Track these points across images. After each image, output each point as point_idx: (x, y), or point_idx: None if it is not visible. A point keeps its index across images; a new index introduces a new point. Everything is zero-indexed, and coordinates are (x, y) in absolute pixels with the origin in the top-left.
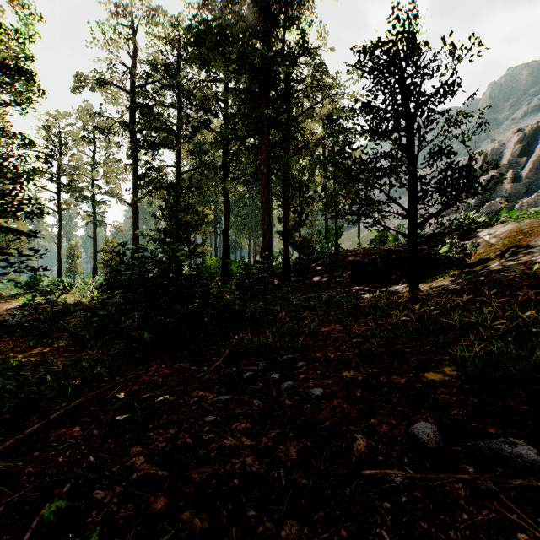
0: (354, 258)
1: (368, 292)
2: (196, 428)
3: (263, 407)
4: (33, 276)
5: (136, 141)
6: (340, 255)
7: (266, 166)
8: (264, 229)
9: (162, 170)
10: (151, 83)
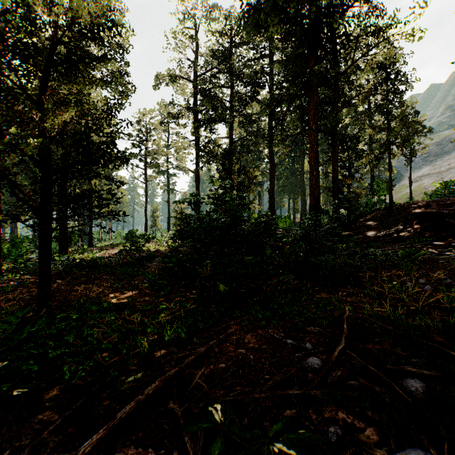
0: (425, 210)
1: None
2: None
3: None
4: (130, 230)
5: (198, 119)
6: (393, 209)
7: (314, 122)
8: (312, 185)
9: (217, 141)
10: (209, 71)
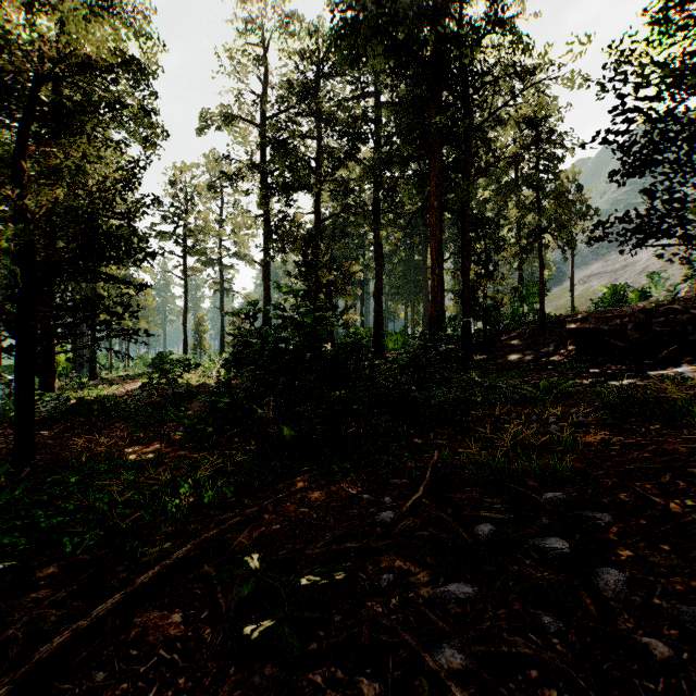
0: (581, 325)
1: (614, 377)
2: (424, 688)
3: (581, 645)
4: (159, 353)
5: (267, 184)
6: (547, 323)
7: (437, 198)
8: (434, 287)
9: (298, 218)
10: (285, 110)
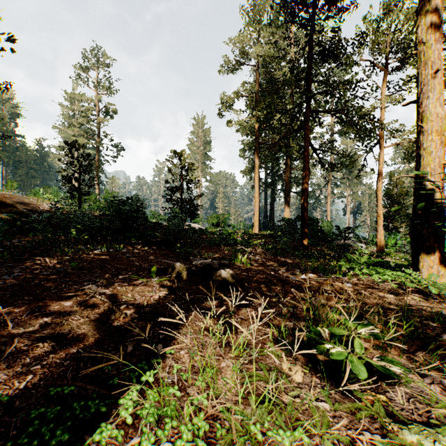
0: None
1: None
2: None
3: None
4: None
5: None
6: None
7: None
8: None
9: None
10: None
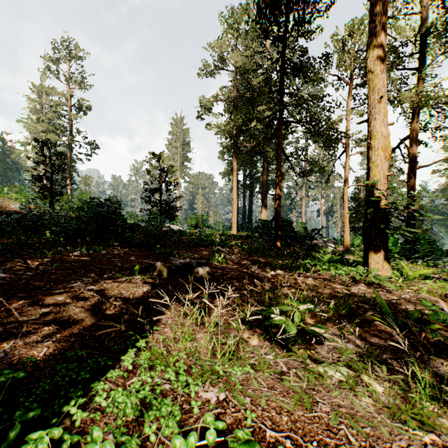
0: None
1: None
2: None
3: None
4: None
5: None
6: None
7: None
8: None
9: None
10: None
